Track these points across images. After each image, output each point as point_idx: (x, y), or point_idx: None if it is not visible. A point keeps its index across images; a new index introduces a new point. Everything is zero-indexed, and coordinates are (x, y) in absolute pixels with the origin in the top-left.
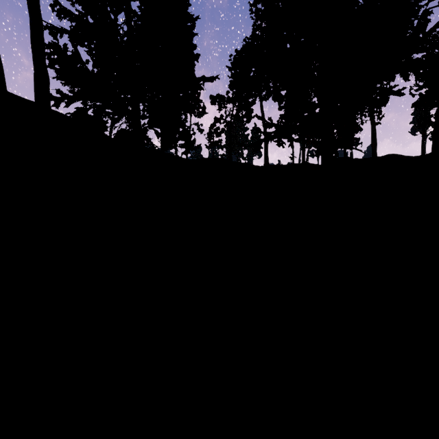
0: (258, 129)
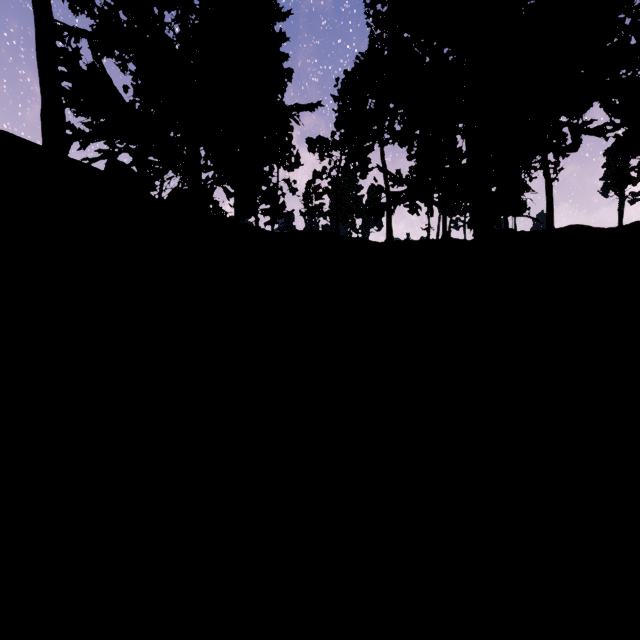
0: (381, 188)
